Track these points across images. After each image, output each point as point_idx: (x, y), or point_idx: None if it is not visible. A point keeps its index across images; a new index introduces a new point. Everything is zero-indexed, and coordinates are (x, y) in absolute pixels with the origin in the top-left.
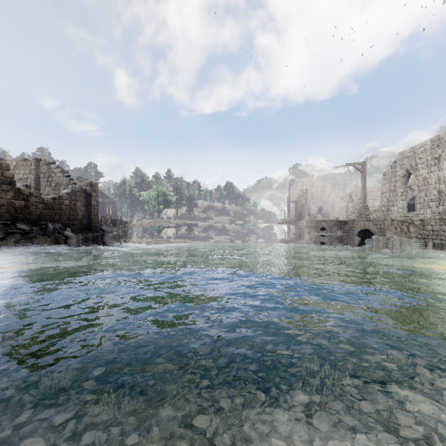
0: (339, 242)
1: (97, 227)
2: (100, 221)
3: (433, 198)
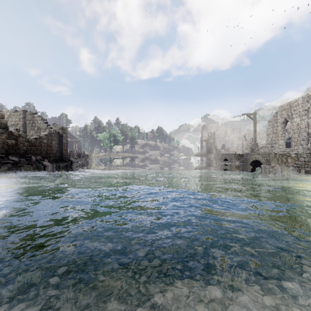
0: (237, 169)
1: (66, 158)
2: (69, 154)
3: (303, 138)
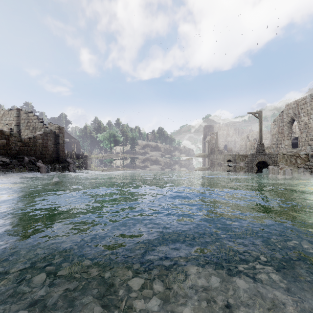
0: (242, 170)
1: (63, 159)
2: (67, 155)
3: (312, 138)
